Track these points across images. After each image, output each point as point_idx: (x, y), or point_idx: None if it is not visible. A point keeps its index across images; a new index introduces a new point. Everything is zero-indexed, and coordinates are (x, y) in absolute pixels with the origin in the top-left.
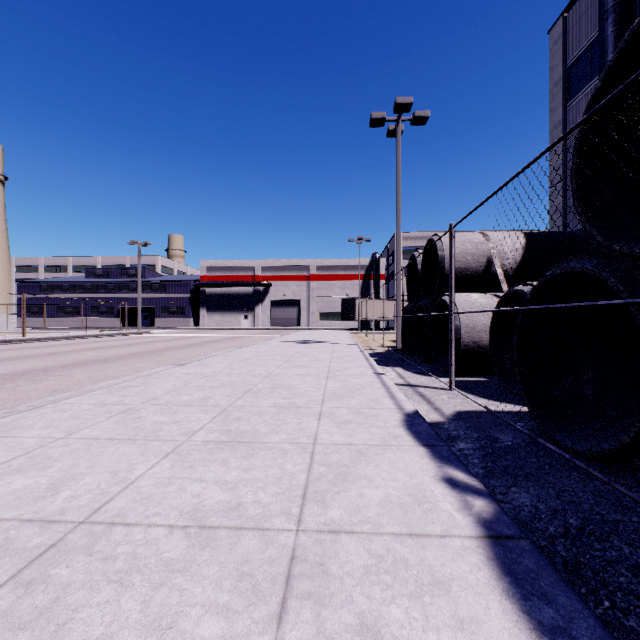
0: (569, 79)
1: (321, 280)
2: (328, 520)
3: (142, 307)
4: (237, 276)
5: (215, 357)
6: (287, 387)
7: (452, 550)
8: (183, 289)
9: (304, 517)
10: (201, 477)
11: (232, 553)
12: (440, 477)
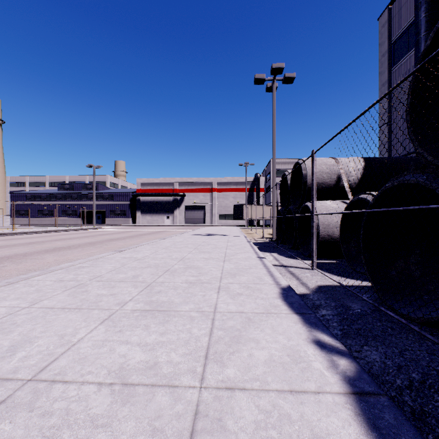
0: (393, 51)
1: (220, 192)
2: (225, 378)
3: (96, 210)
4: (162, 189)
5: (145, 245)
6: (195, 267)
7: (326, 406)
8: (125, 198)
9: (206, 375)
10: (127, 340)
11: (147, 409)
12: (311, 340)
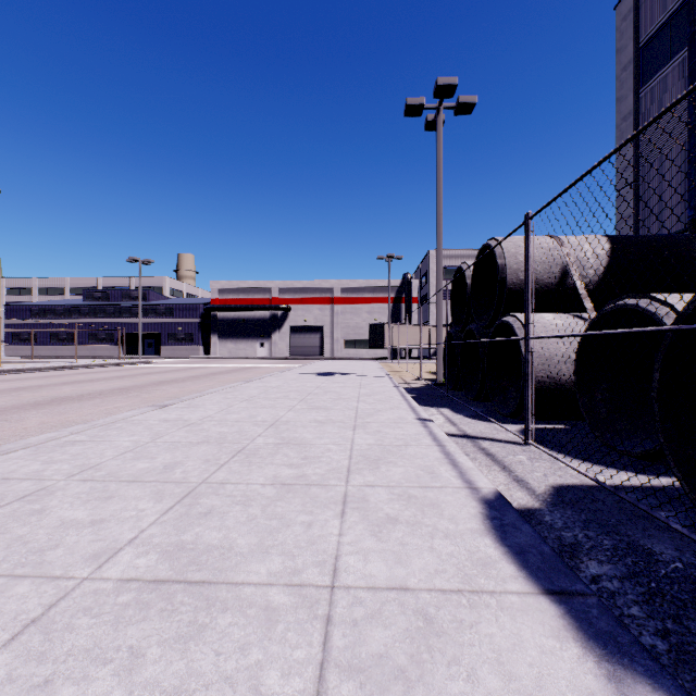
0: (641, 61)
1: (346, 303)
2: None
3: (146, 333)
4: (252, 299)
5: (213, 394)
6: (297, 444)
7: None
8: (192, 313)
9: None
10: None
11: None
12: None
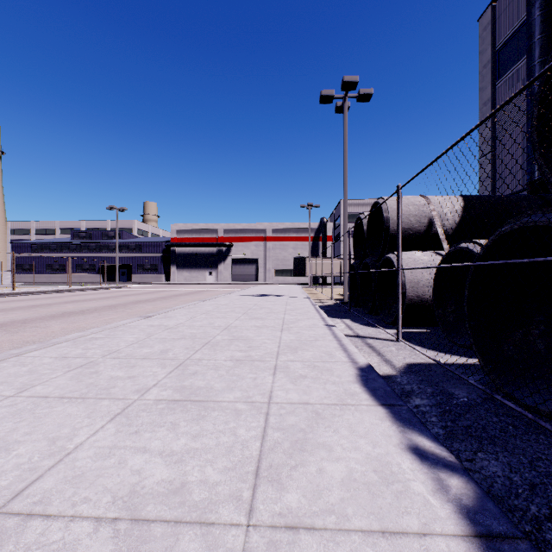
0: (497, 61)
1: (276, 241)
2: (284, 509)
3: (120, 265)
4: (203, 238)
5: (180, 309)
6: (244, 339)
7: None
8: (156, 249)
9: (256, 504)
10: (145, 446)
11: None
12: (405, 446)
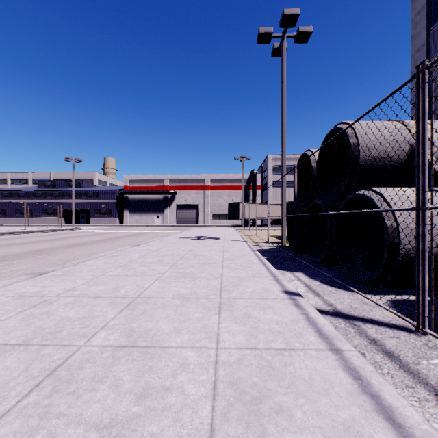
0: (432, 6)
1: (213, 189)
2: None
3: (80, 209)
4: (151, 186)
5: (98, 259)
6: (144, 347)
7: None
8: (111, 196)
9: None
10: None
11: None
12: None
